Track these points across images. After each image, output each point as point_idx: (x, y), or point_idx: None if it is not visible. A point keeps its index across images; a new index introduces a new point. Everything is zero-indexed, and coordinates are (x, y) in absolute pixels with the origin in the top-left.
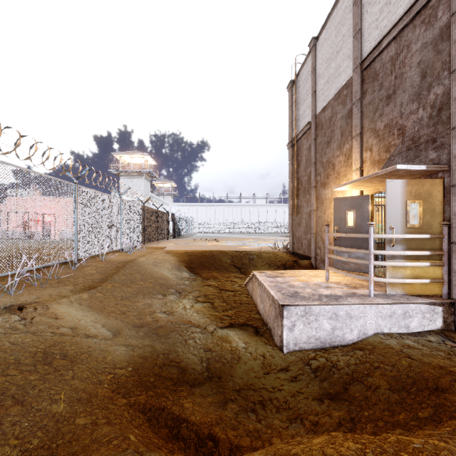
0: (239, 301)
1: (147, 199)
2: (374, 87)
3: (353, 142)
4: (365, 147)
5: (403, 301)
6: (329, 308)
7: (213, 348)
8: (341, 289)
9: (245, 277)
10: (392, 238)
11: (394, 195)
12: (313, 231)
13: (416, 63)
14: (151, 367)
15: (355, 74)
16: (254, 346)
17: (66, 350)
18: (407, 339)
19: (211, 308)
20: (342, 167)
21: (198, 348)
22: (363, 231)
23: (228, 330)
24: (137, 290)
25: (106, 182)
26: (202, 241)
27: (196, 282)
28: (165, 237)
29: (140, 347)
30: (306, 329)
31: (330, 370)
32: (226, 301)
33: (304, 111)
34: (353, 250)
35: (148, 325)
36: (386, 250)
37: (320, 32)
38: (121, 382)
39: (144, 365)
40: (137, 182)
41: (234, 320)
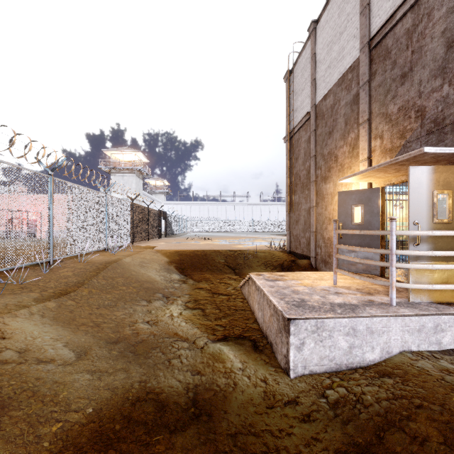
0: (234, 307)
1: (136, 196)
2: (385, 67)
3: (360, 130)
4: (375, 135)
5: (433, 311)
6: (346, 322)
7: (203, 370)
8: (354, 296)
9: (240, 278)
10: (417, 235)
11: (418, 184)
12: (313, 228)
13: (440, 33)
14: (120, 404)
15: (362, 54)
16: (253, 367)
17: (0, 387)
18: (442, 360)
19: (202, 316)
20: (346, 158)
21: (184, 370)
22: (372, 228)
23: (221, 345)
24: (118, 295)
25: (88, 175)
26: (195, 240)
27: (186, 285)
28: (156, 236)
29: (110, 373)
30: (318, 348)
31: (355, 407)
32: (220, 307)
33: (302, 101)
34: (370, 250)
35: (126, 340)
36: (409, 250)
37: (321, 14)
38: (71, 436)
39: (110, 402)
40: (129, 179)
41: (228, 331)
